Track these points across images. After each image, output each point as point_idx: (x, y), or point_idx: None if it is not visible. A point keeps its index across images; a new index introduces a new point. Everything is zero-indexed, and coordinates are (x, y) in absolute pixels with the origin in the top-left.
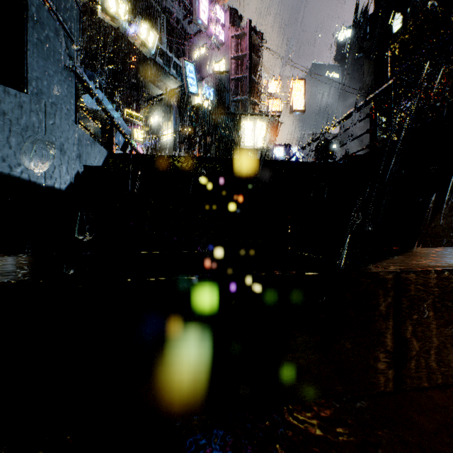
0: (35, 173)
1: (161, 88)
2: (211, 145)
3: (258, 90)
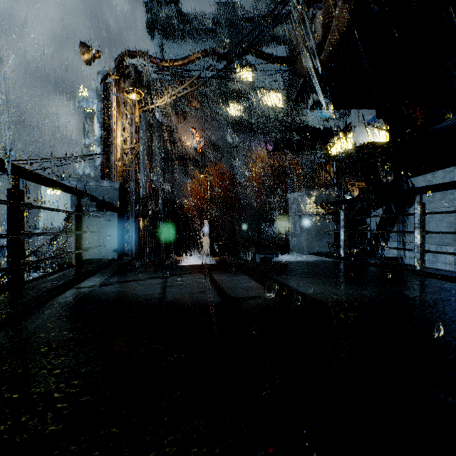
0: None
1: None
2: None
3: None
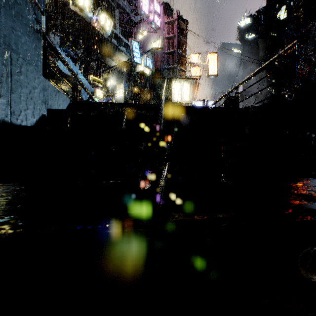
0: (0, 112)
1: (115, 61)
2: (151, 100)
3: (184, 61)
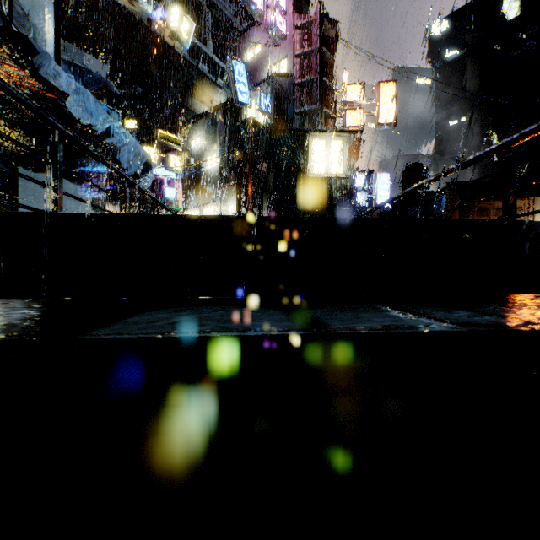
0: None
1: (206, 104)
2: (269, 173)
3: (332, 98)
